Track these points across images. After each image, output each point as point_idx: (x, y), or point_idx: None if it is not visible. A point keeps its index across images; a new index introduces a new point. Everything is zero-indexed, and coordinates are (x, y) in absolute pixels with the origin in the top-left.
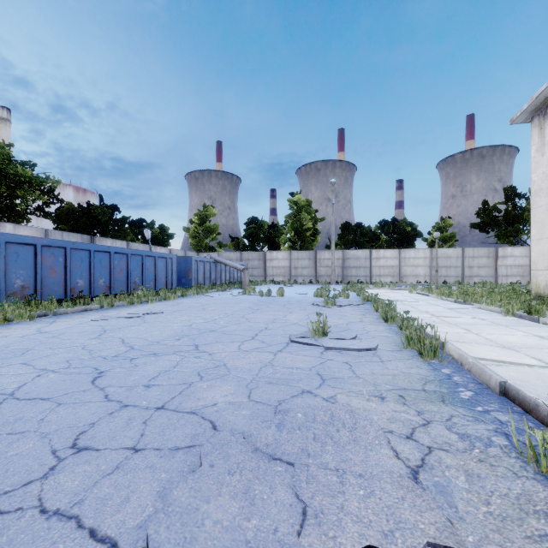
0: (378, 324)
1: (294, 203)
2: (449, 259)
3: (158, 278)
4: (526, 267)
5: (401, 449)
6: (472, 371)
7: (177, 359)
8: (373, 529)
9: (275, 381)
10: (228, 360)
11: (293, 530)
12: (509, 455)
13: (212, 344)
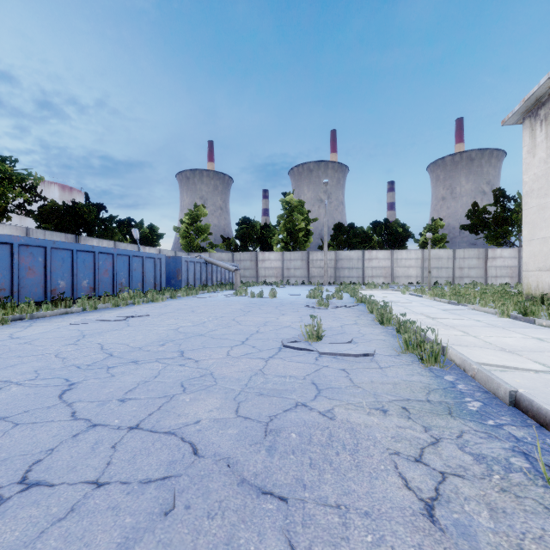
0: (374, 327)
1: (287, 203)
2: (441, 260)
3: (146, 279)
4: (514, 268)
5: (410, 475)
6: (476, 378)
7: (159, 367)
8: None
9: (266, 392)
10: (215, 367)
11: None
12: (536, 484)
13: (199, 350)
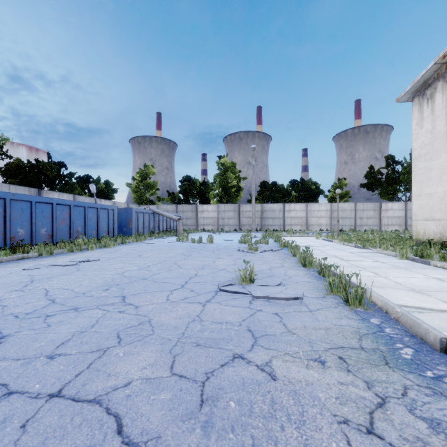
0: (298, 269)
1: (222, 164)
2: (345, 212)
3: (101, 227)
4: (402, 218)
5: None
6: (401, 321)
7: (99, 315)
8: None
9: (203, 342)
10: (154, 314)
11: None
12: None
13: (140, 295)
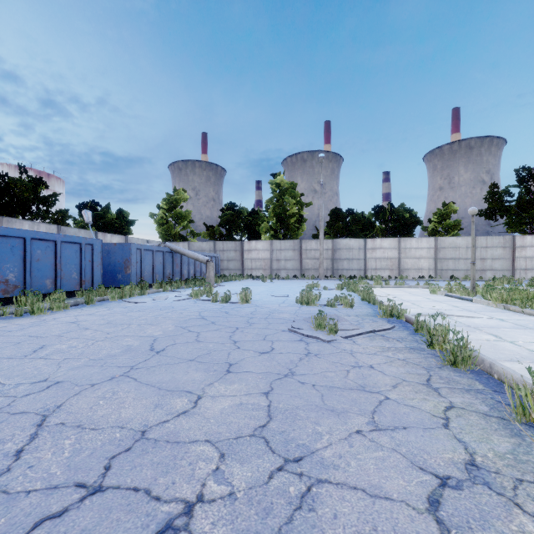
0: None
1: (277, 185)
2: (458, 250)
3: (63, 274)
4: None
5: None
6: None
7: None
8: None
9: None
10: None
11: None
12: None
13: None
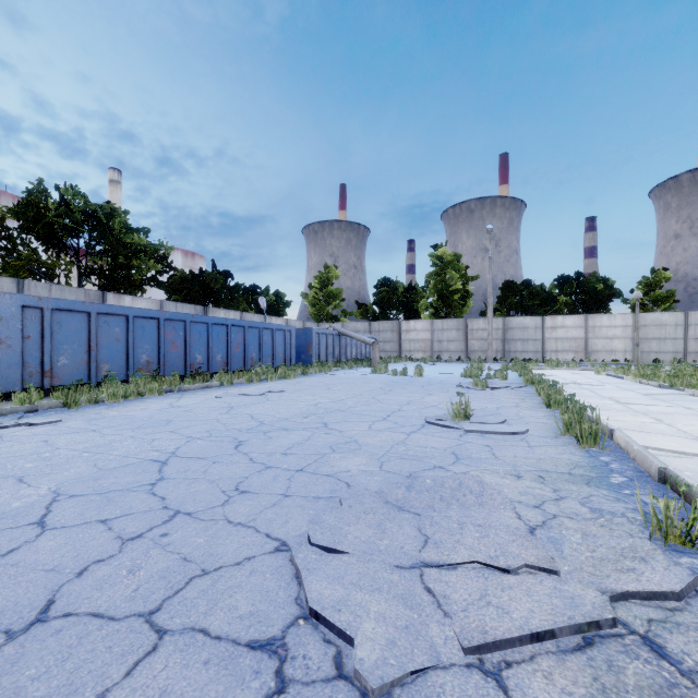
0: (538, 410)
1: (438, 258)
2: (664, 328)
3: (276, 354)
4: None
5: (524, 513)
6: (636, 459)
7: (308, 434)
8: (482, 554)
9: (407, 457)
10: (358, 437)
11: (416, 549)
12: (633, 523)
13: (341, 423)
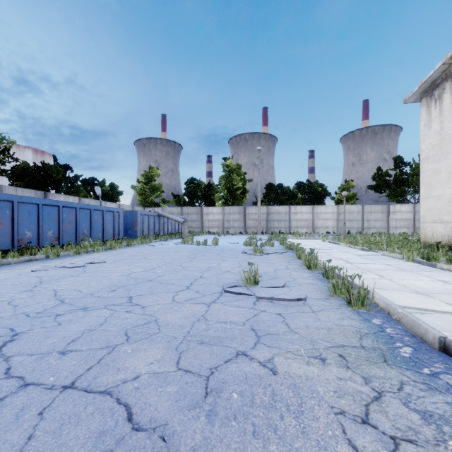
0: (303, 271)
1: (227, 166)
2: (352, 214)
3: (106, 230)
4: (410, 220)
5: (361, 443)
6: (402, 321)
7: (107, 314)
8: None
9: (207, 340)
10: (160, 314)
11: None
12: None
13: (147, 295)
